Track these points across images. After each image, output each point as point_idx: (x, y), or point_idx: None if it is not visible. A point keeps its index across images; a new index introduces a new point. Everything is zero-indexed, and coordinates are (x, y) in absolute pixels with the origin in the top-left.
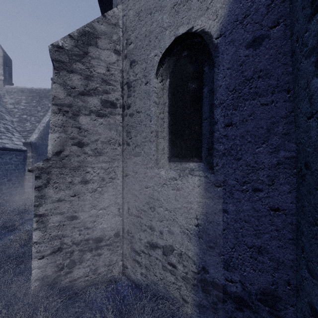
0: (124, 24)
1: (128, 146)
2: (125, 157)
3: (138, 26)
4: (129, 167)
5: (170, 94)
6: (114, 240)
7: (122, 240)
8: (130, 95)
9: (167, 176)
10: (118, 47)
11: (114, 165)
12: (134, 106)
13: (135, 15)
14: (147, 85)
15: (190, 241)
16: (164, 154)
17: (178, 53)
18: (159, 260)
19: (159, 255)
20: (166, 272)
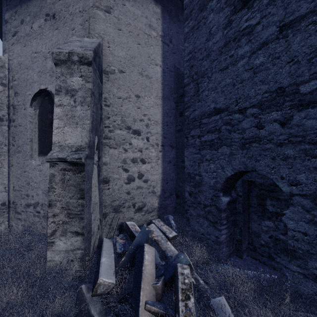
0: (10, 65)
1: (13, 146)
2: (12, 153)
3: (20, 72)
4: (14, 160)
5: (39, 118)
6: (0, 207)
7: (9, 209)
8: (15, 114)
9: (36, 164)
10: (4, 82)
11: (1, 159)
12: (17, 121)
13: (18, 64)
14: (25, 110)
15: (46, 196)
16: (36, 152)
17: (43, 97)
18: (32, 212)
19: (32, 209)
20: (35, 217)
